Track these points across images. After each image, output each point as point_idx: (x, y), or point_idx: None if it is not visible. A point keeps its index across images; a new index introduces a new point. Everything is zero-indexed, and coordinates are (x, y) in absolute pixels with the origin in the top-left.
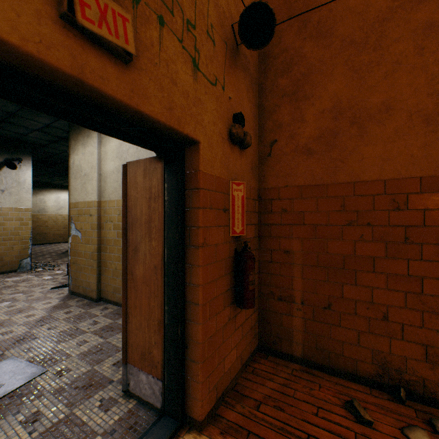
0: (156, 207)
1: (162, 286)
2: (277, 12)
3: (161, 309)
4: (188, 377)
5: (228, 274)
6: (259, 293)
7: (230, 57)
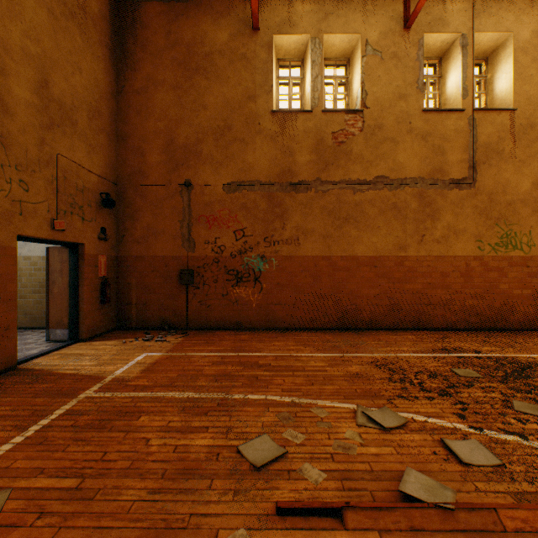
0: (66, 265)
1: (69, 294)
2: (126, 179)
3: (68, 303)
4: (81, 325)
5: (99, 291)
6: (118, 303)
7: (99, 206)
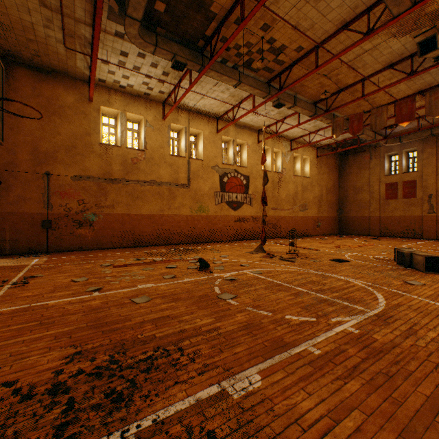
0: None
1: None
2: (1, 166)
3: None
4: None
5: None
6: None
7: None
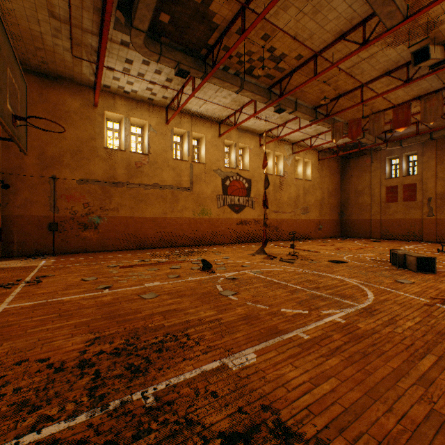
0: None
1: None
2: (9, 170)
3: None
4: None
5: None
6: (3, 242)
7: None
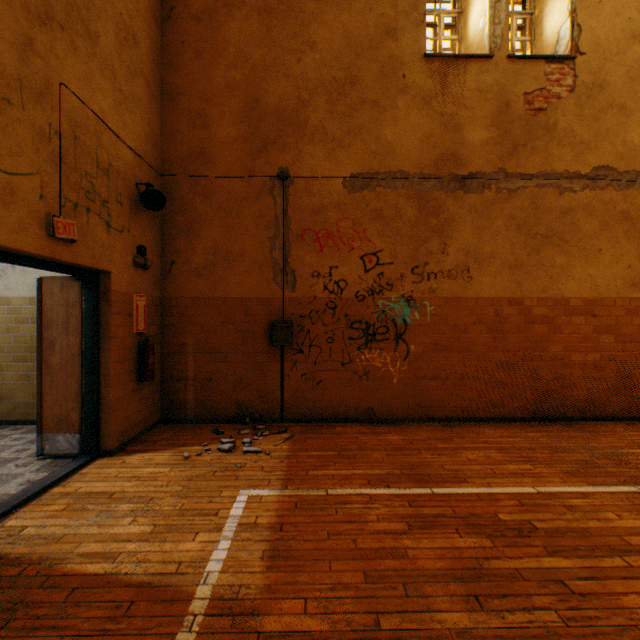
0: (74, 312)
1: (81, 367)
2: (176, 166)
3: (79, 383)
4: (103, 425)
5: (134, 359)
6: (162, 378)
7: (135, 207)
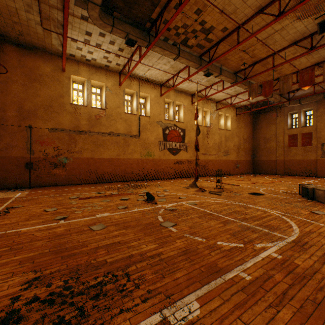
0: None
1: None
2: None
3: None
4: None
5: None
6: None
7: None
